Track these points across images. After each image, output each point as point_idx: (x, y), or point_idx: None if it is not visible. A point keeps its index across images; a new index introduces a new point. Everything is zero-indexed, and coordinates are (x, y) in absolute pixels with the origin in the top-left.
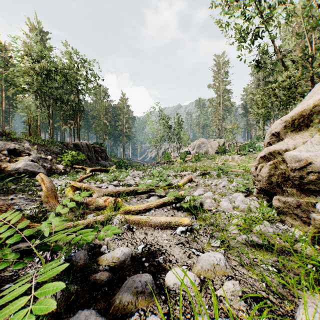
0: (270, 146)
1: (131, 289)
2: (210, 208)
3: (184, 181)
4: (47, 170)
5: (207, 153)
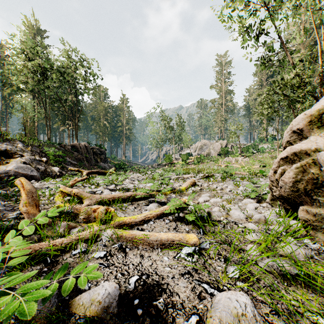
0: (293, 145)
1: None
2: (219, 218)
3: (187, 185)
4: (41, 172)
5: (209, 155)
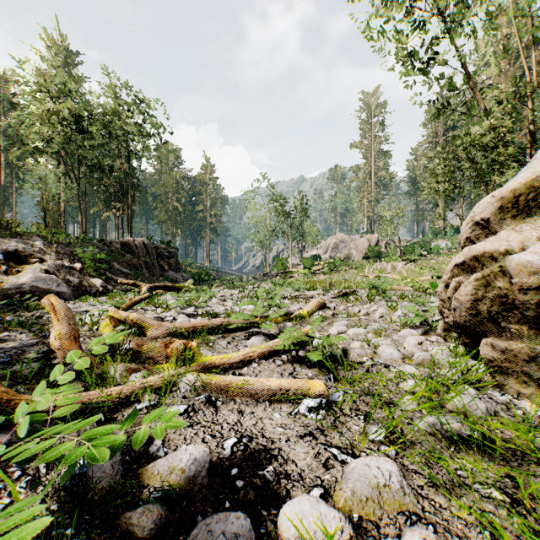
0: (474, 245)
1: None
2: (360, 358)
3: (311, 308)
4: (74, 287)
5: (349, 258)
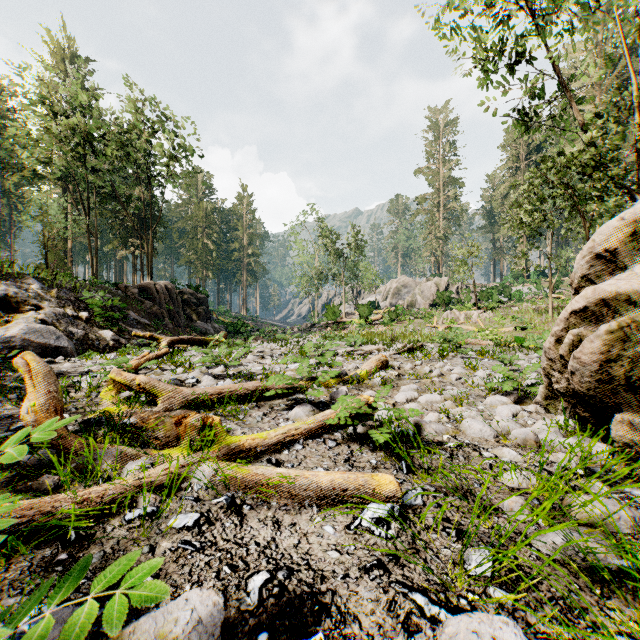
0: (600, 284)
1: None
2: (439, 437)
3: (370, 367)
4: (77, 341)
5: (413, 306)
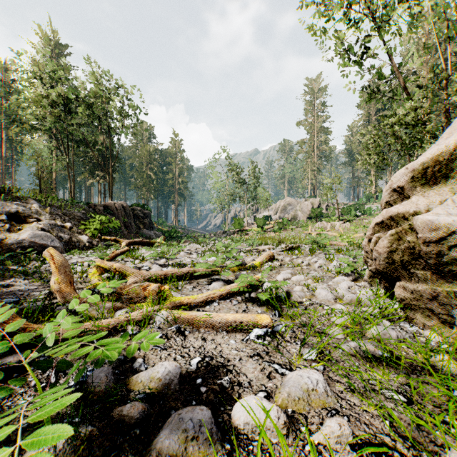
0: (390, 207)
1: (177, 433)
2: (300, 299)
3: (262, 259)
4: (65, 243)
5: (295, 218)
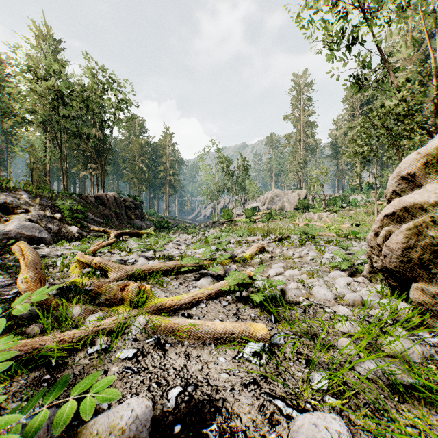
0: (403, 197)
1: None
2: (297, 298)
3: (252, 251)
4: (53, 234)
5: (282, 209)
